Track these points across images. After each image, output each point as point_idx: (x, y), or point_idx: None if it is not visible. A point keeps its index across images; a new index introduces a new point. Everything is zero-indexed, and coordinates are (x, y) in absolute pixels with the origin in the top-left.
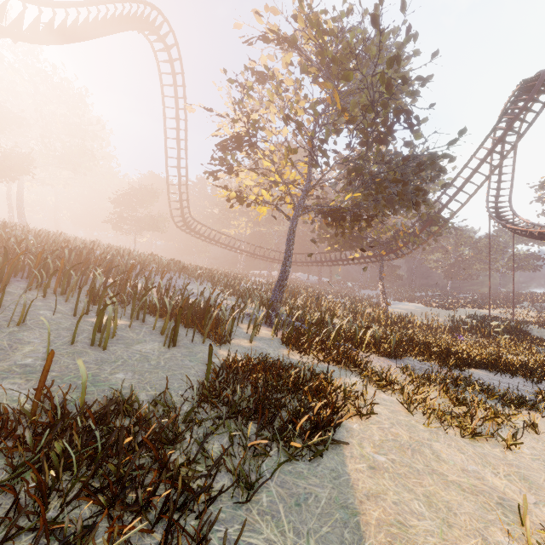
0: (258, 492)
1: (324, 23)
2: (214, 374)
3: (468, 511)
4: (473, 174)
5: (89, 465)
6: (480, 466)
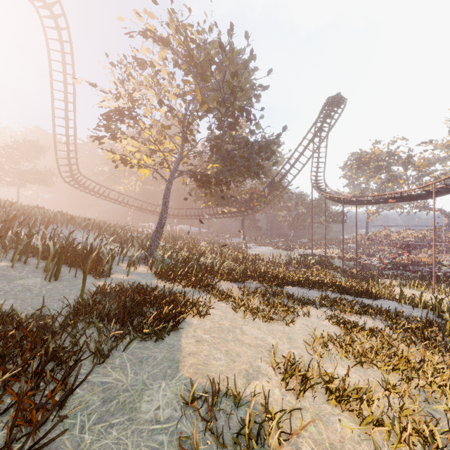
0: (114, 359)
1: (191, 34)
2: (90, 296)
3: (249, 355)
4: (300, 156)
5: None
6: (267, 335)
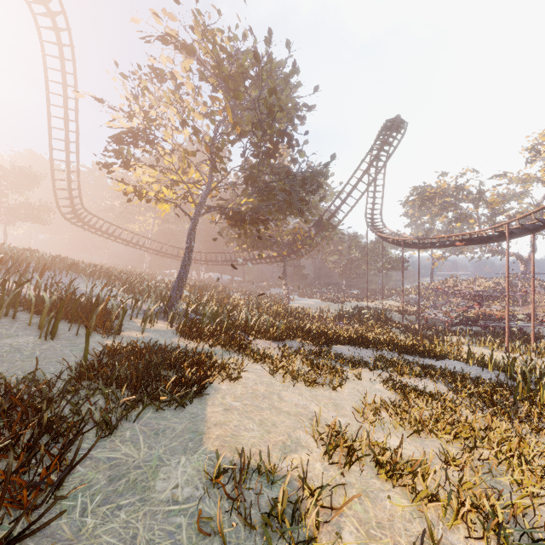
0: (123, 431)
1: (221, 41)
2: (95, 357)
3: (287, 424)
4: (352, 190)
5: None
6: (310, 401)
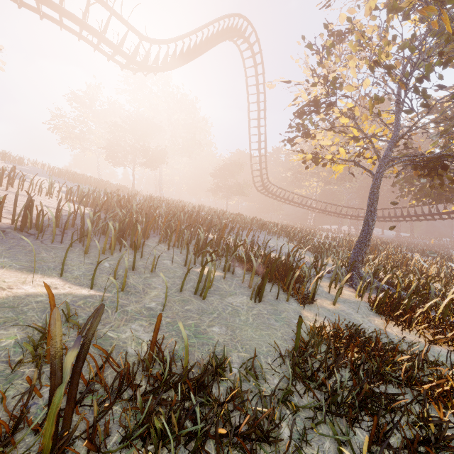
0: None
1: None
2: (302, 344)
3: None
4: None
5: (186, 443)
6: None
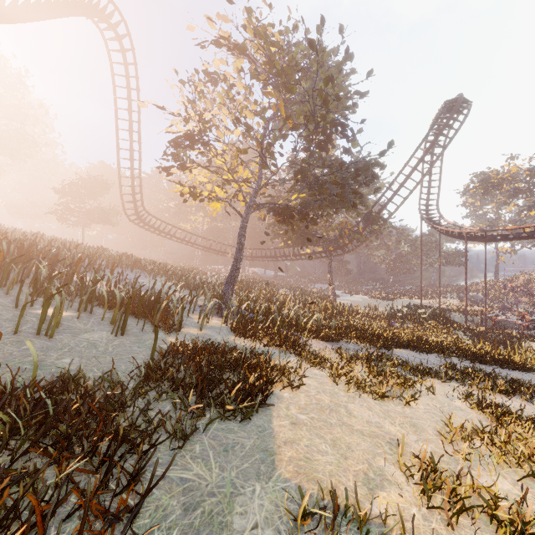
0: (193, 444)
1: (272, 36)
2: (160, 356)
3: (363, 448)
4: (406, 180)
5: (38, 430)
6: (382, 418)
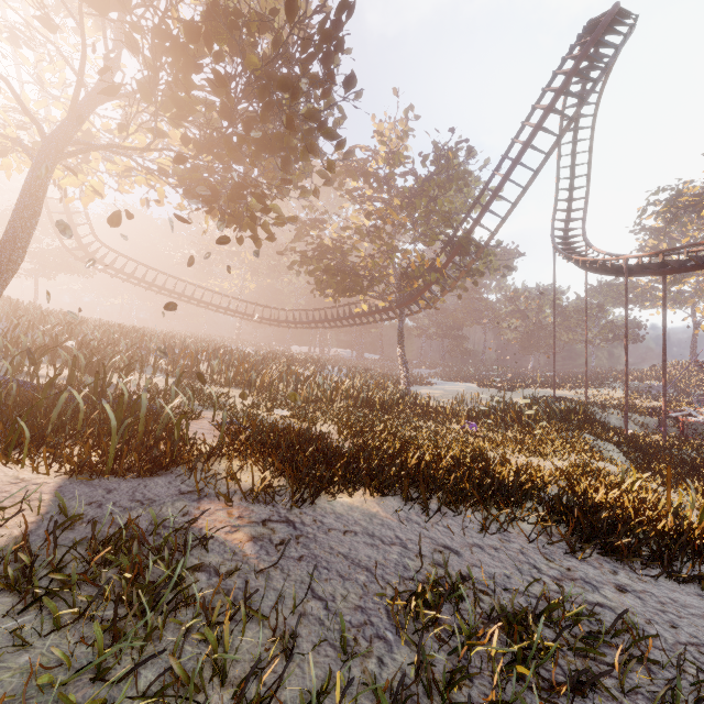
0: None
1: None
2: None
3: None
4: (512, 166)
5: None
6: None
